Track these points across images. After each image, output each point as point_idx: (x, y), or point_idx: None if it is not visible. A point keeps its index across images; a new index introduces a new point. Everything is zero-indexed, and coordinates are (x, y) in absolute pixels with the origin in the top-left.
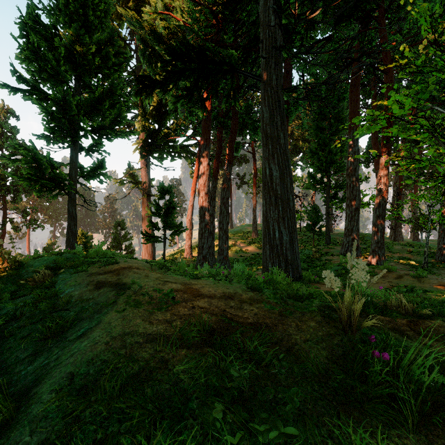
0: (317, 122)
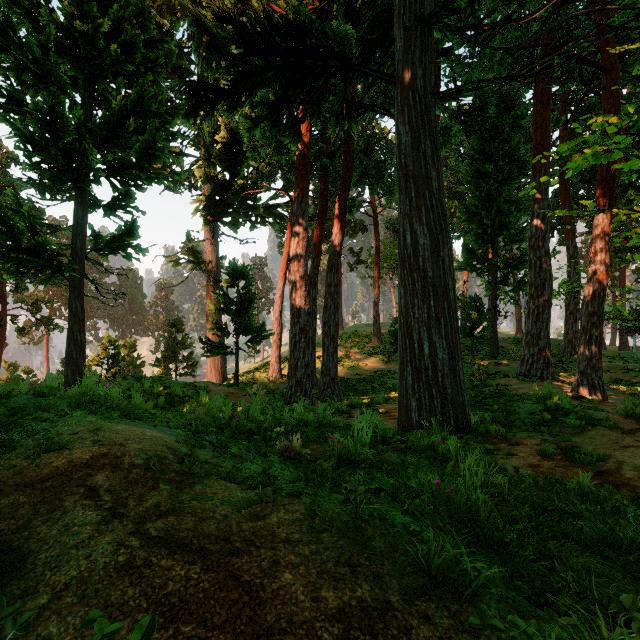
0: (477, 165)
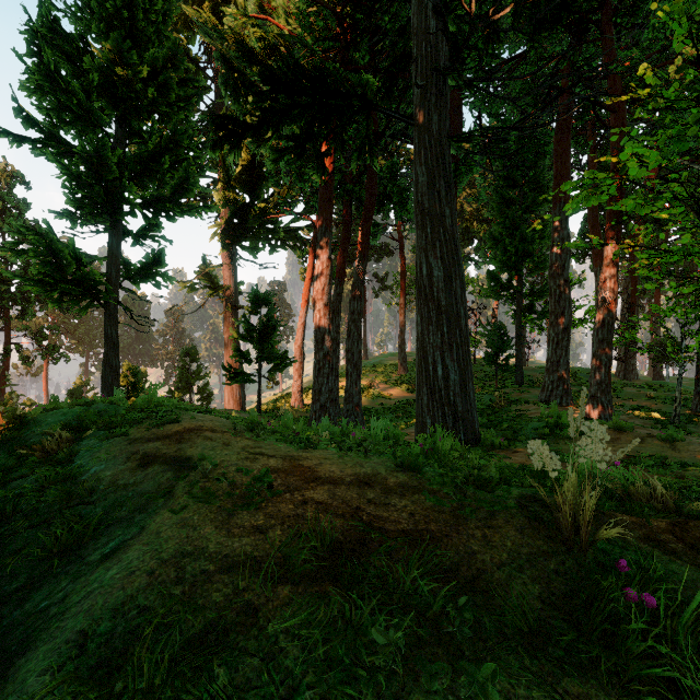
0: (502, 191)
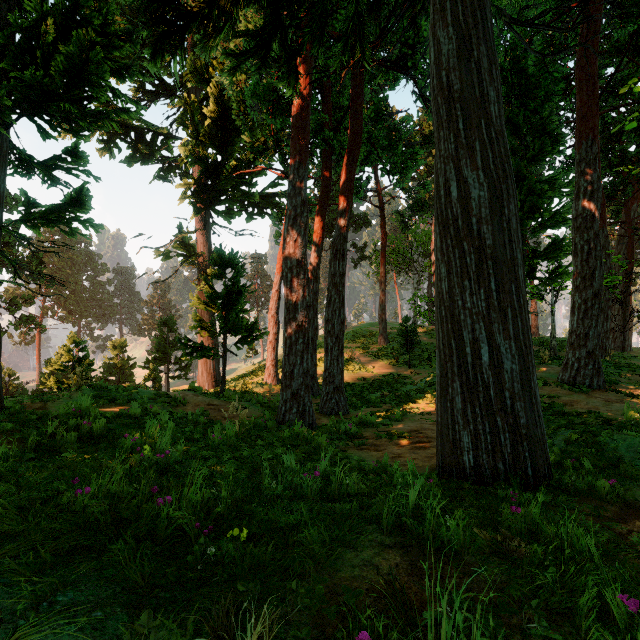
0: None
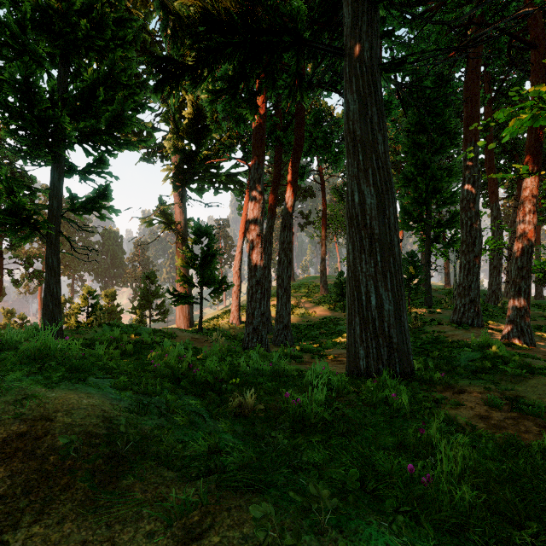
0: (413, 136)
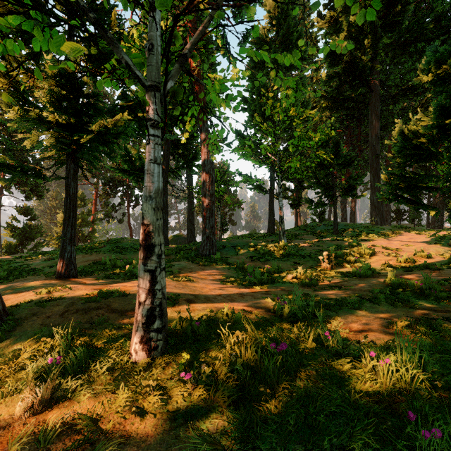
0: None
